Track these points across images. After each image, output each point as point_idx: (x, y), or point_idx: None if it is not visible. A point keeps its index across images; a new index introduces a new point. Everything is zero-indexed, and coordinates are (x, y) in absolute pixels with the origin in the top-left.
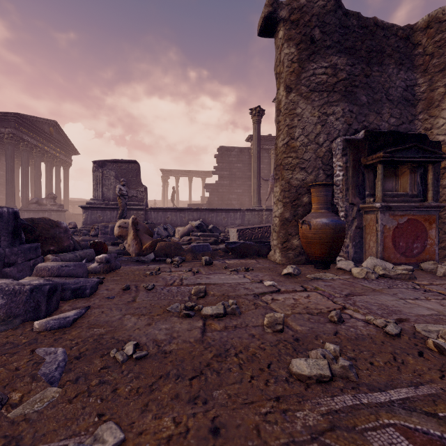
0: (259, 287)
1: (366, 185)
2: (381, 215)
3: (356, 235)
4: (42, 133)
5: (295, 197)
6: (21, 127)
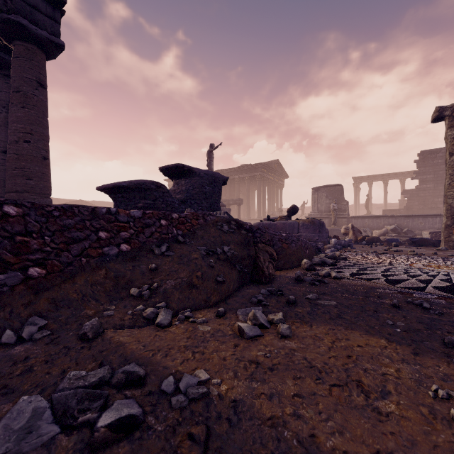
0: (416, 250)
1: None
2: None
3: None
4: (272, 170)
5: (453, 213)
6: (263, 170)
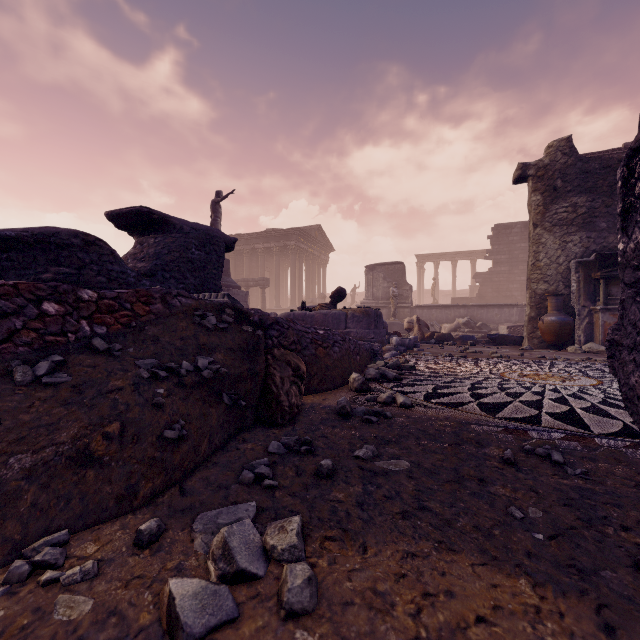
0: (498, 351)
1: (597, 293)
2: (602, 315)
3: (587, 328)
4: (311, 239)
5: (539, 302)
6: (299, 238)
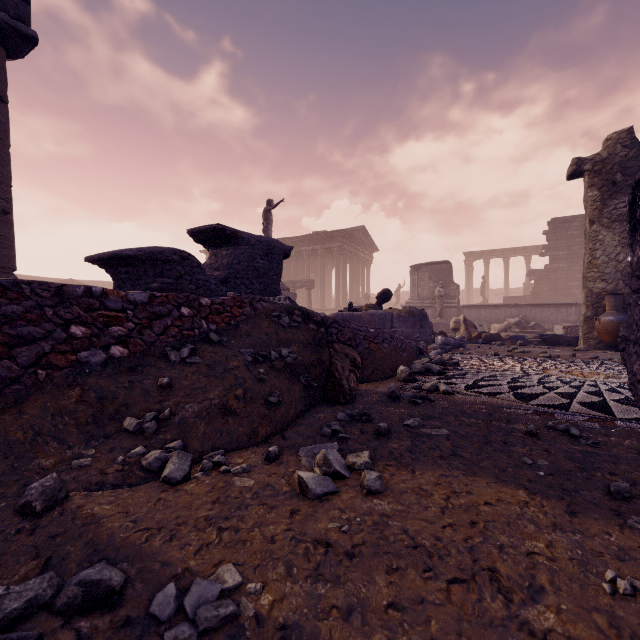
0: (548, 351)
1: None
2: None
3: None
4: (355, 240)
5: (595, 301)
6: (344, 239)
